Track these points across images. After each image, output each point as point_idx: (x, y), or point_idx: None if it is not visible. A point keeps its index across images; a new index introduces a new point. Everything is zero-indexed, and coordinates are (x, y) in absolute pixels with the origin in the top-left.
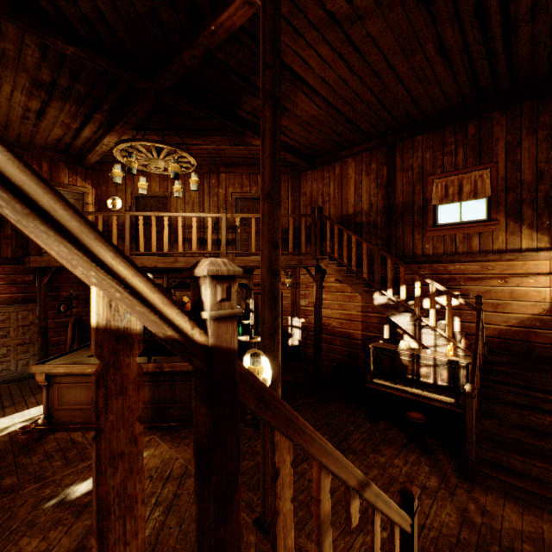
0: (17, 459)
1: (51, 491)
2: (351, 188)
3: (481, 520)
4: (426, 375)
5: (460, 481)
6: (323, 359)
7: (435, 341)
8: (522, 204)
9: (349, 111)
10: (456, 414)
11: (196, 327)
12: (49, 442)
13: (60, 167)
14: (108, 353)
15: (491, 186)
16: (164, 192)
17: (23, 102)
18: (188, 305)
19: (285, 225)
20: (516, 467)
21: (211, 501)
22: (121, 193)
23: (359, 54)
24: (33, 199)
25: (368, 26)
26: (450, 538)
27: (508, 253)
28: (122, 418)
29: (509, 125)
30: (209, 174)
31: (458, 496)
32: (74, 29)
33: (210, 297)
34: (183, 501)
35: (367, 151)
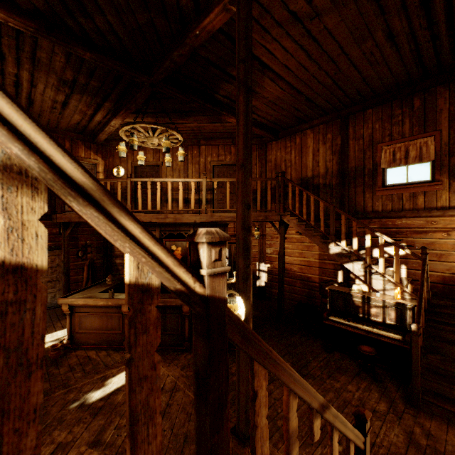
0: (49, 369)
1: (74, 395)
2: (309, 155)
3: (426, 442)
4: (376, 315)
5: (406, 407)
6: (286, 298)
7: (383, 285)
8: None
9: (308, 91)
10: (403, 349)
11: (197, 281)
12: (72, 357)
13: (78, 144)
14: (136, 302)
15: (435, 151)
16: (156, 162)
17: (52, 96)
18: (176, 252)
19: (253, 187)
20: None
21: (208, 415)
22: (123, 163)
23: (317, 44)
24: (89, 194)
25: (325, 21)
26: None
27: (451, 209)
28: (146, 350)
29: (452, 97)
30: (192, 146)
31: (405, 420)
32: (91, 39)
33: (206, 258)
34: (173, 410)
35: (324, 124)
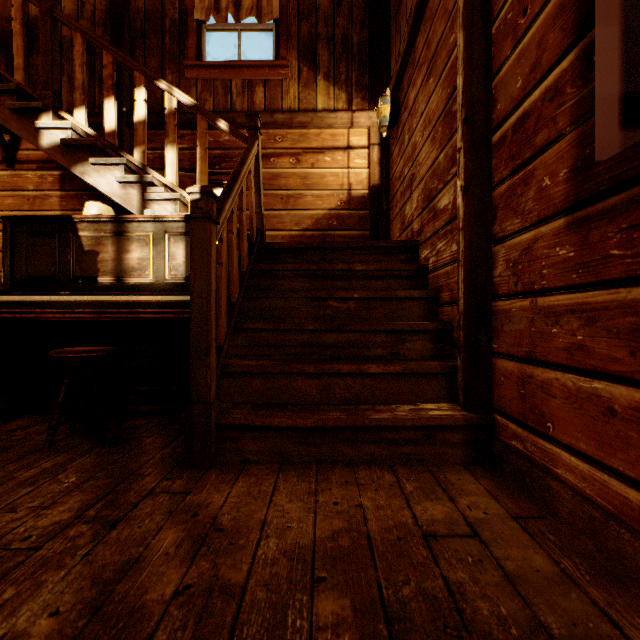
0: None
1: None
2: None
3: (181, 580)
4: (140, 266)
5: (169, 477)
6: None
7: (174, 213)
8: (318, 42)
9: None
10: None
11: None
12: None
13: None
14: None
15: (280, 5)
16: None
17: None
18: None
19: None
20: (306, 394)
21: None
22: None
23: None
24: None
25: None
26: None
27: (301, 112)
28: None
29: None
30: None
31: (133, 523)
32: None
33: None
34: None
35: None
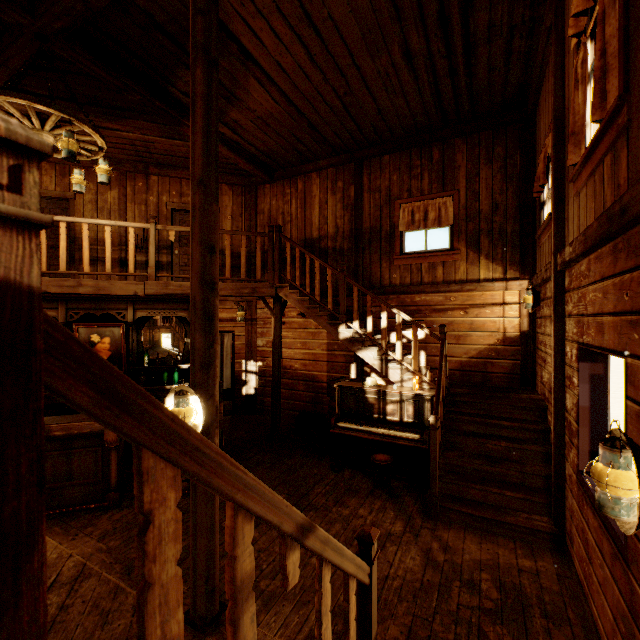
0: None
1: None
2: (316, 208)
3: (444, 557)
4: (392, 413)
5: (424, 521)
6: (284, 408)
7: (401, 375)
8: (480, 234)
9: (312, 114)
10: (421, 451)
11: None
12: None
13: None
14: None
15: (453, 214)
16: (63, 192)
17: None
18: (99, 347)
19: (237, 248)
20: (475, 496)
21: None
22: None
23: (321, 41)
24: None
25: (330, 6)
26: (414, 584)
27: (468, 283)
28: None
29: (469, 153)
30: (133, 174)
31: (422, 537)
32: None
33: None
34: (73, 614)
35: (333, 167)
